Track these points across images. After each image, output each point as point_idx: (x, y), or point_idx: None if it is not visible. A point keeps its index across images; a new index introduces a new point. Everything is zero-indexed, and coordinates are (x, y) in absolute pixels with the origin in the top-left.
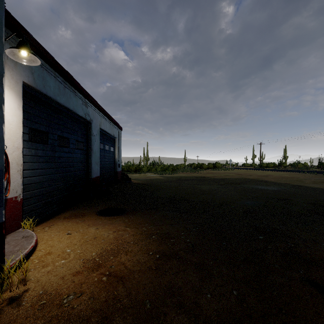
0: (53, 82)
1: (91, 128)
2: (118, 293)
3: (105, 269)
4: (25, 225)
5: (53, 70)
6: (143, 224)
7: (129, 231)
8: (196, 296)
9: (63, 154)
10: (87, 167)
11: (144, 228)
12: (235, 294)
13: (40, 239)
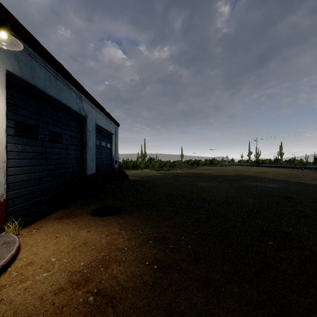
0: (43, 73)
1: (86, 124)
2: None
3: (93, 285)
4: (9, 228)
5: (43, 60)
6: (139, 225)
7: (124, 234)
8: None
9: (55, 150)
10: (82, 164)
11: (140, 231)
12: None
13: (24, 244)
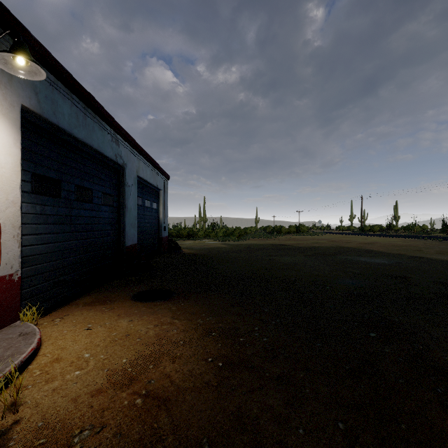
0: (68, 108)
1: (124, 176)
2: (159, 427)
3: (140, 386)
4: (25, 316)
5: (68, 90)
6: (198, 313)
7: (178, 324)
8: (280, 432)
9: (83, 212)
10: (119, 231)
11: (200, 320)
12: (342, 428)
13: (47, 337)
